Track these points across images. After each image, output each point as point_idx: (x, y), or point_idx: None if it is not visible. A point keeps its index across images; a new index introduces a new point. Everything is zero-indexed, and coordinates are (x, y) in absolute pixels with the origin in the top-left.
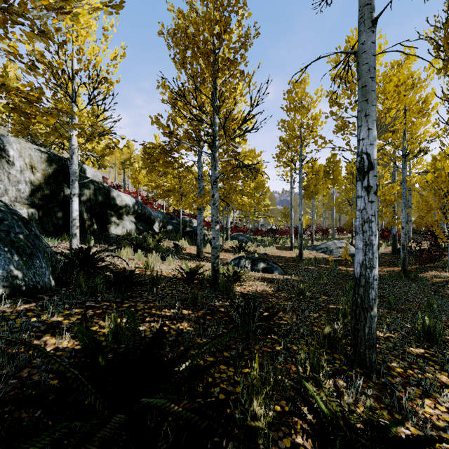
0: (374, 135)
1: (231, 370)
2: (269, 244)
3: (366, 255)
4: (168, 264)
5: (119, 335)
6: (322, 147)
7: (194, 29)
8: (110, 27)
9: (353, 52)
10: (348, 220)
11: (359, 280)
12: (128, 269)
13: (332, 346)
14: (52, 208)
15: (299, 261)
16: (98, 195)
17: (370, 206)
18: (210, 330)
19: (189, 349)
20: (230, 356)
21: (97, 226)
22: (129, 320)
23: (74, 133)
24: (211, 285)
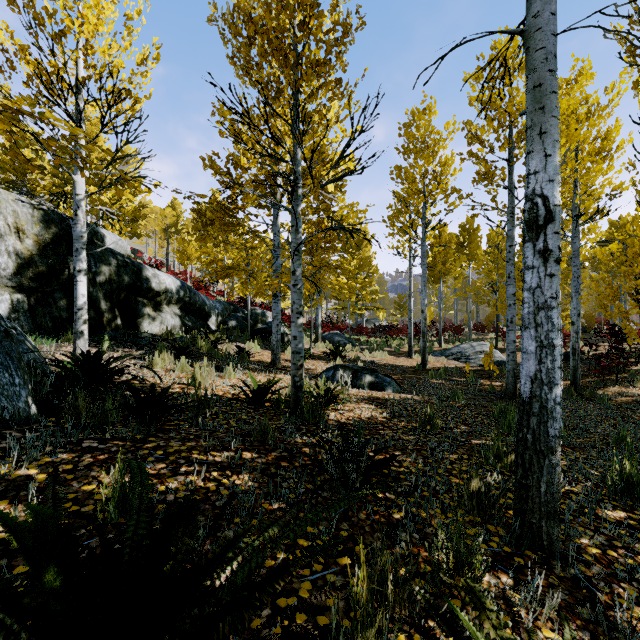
0: (554, 165)
1: (318, 562)
2: (377, 348)
3: (542, 364)
4: (226, 377)
5: (128, 502)
6: (455, 206)
7: (264, 12)
8: (136, 13)
9: (519, 32)
10: (490, 314)
11: (530, 404)
12: (163, 385)
13: (484, 512)
14: (50, 293)
15: (422, 372)
16: (123, 274)
17: (549, 283)
18: (285, 485)
19: (236, 540)
20: (318, 534)
21: (121, 320)
22: (133, 482)
23: (79, 176)
24: (291, 410)
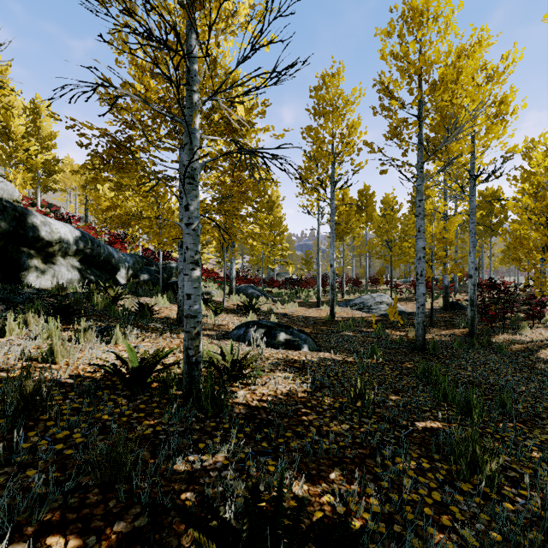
0: None
1: None
2: (288, 299)
3: None
4: (111, 343)
5: None
6: (361, 167)
7: None
8: None
9: None
10: (381, 268)
11: None
12: None
13: None
14: None
15: (332, 323)
16: None
17: None
18: None
19: None
20: None
21: None
22: None
23: None
24: (183, 394)
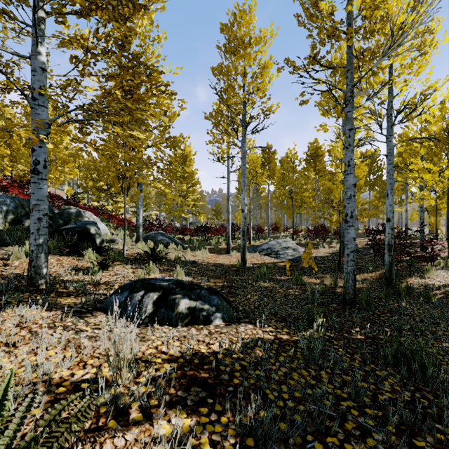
0: None
1: None
2: (199, 246)
3: None
4: None
5: None
6: (272, 111)
7: None
8: None
9: None
10: (279, 218)
11: None
12: None
13: None
14: None
15: (244, 271)
16: None
17: None
18: None
19: None
20: None
21: None
22: None
23: None
24: None
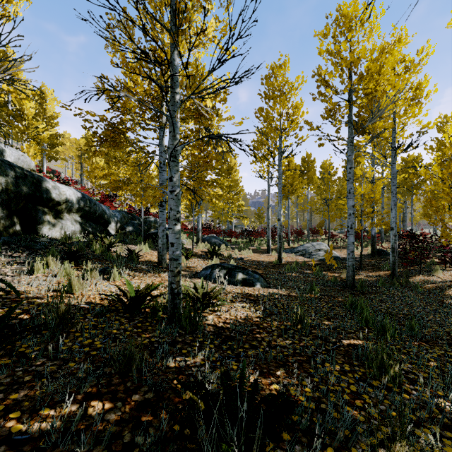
0: None
1: None
2: (244, 247)
3: None
4: (110, 280)
5: None
6: (303, 140)
7: None
8: None
9: None
10: (320, 221)
11: None
12: (32, 295)
13: None
14: None
15: (280, 266)
16: (21, 185)
17: None
18: None
19: None
20: None
21: (21, 227)
22: None
23: None
24: (168, 317)
